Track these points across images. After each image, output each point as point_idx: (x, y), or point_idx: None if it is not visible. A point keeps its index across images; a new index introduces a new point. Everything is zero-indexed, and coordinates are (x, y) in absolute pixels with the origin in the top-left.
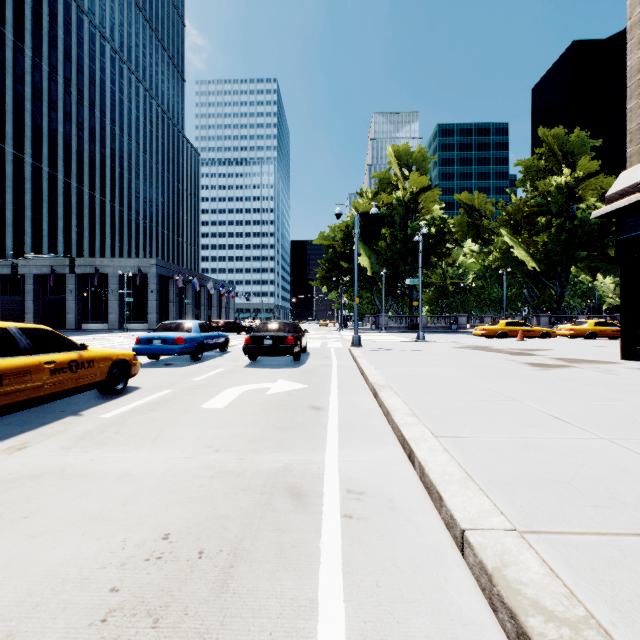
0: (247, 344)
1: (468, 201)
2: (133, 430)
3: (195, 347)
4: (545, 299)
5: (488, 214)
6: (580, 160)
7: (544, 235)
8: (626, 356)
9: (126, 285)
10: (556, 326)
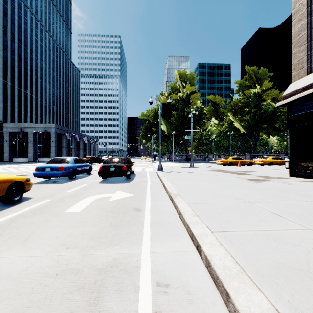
0: (100, 170)
1: (213, 99)
2: (13, 232)
3: (71, 172)
4: (248, 146)
5: (222, 106)
6: (264, 82)
7: (248, 116)
8: (292, 174)
9: (38, 138)
10: (253, 159)
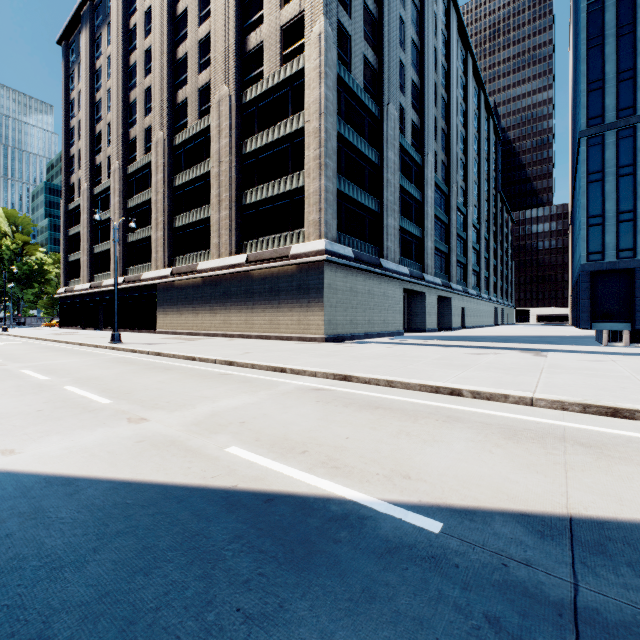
0: None
1: None
2: None
3: None
4: None
5: None
6: None
7: None
8: (60, 328)
9: None
10: None
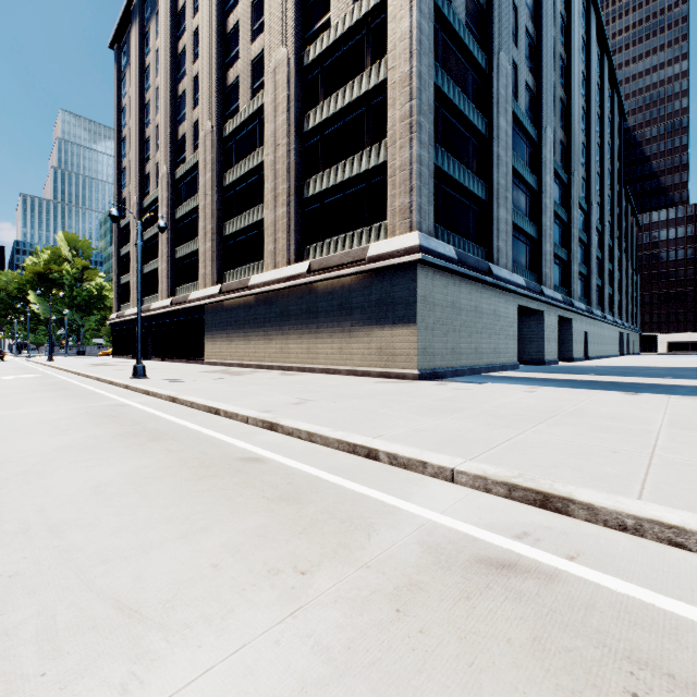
0: None
1: None
2: None
3: None
4: None
5: None
6: None
7: None
8: (113, 357)
9: None
10: None
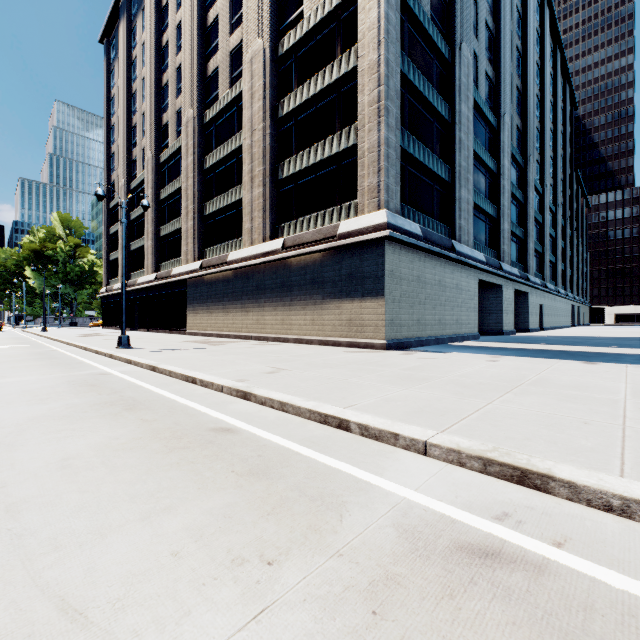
0: None
1: None
2: None
3: None
4: None
5: None
6: None
7: None
8: (102, 328)
9: None
10: None
